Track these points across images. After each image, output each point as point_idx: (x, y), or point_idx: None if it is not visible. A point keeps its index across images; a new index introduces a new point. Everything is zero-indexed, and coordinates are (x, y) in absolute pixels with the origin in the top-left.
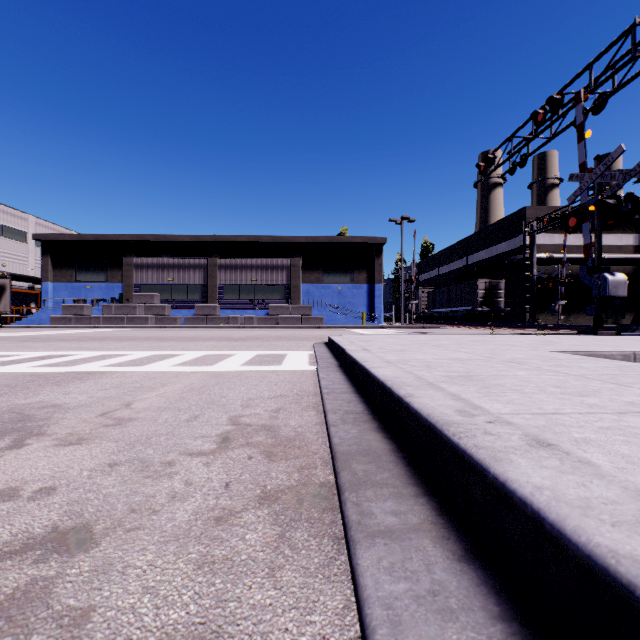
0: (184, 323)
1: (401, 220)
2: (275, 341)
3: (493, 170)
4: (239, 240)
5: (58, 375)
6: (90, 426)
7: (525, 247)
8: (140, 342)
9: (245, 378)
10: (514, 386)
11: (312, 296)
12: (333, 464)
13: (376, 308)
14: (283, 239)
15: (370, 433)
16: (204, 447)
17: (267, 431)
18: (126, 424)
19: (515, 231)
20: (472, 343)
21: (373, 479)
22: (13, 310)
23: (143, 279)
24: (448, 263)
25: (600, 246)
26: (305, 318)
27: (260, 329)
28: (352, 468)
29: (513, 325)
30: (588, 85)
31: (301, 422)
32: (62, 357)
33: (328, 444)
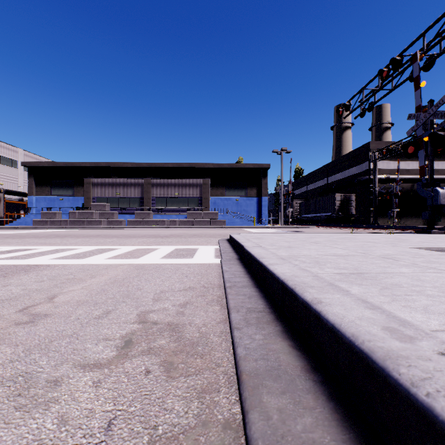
0: (127, 224)
1: (281, 151)
2: (190, 238)
3: (349, 114)
4: (166, 166)
5: (11, 267)
6: (2, 324)
7: (369, 170)
8: (91, 239)
9: (162, 270)
10: (412, 286)
11: (218, 205)
12: (239, 389)
13: (263, 214)
14: (197, 165)
15: (276, 340)
16: (102, 355)
17: (171, 331)
18: (38, 322)
19: (362, 159)
20: (341, 240)
21: (293, 430)
22: (8, 215)
23: (98, 193)
24: (314, 182)
25: (432, 167)
26: (213, 221)
27: (181, 229)
28: (263, 404)
29: (362, 226)
30: (421, 49)
31: (205, 319)
32: (25, 251)
33: (232, 350)
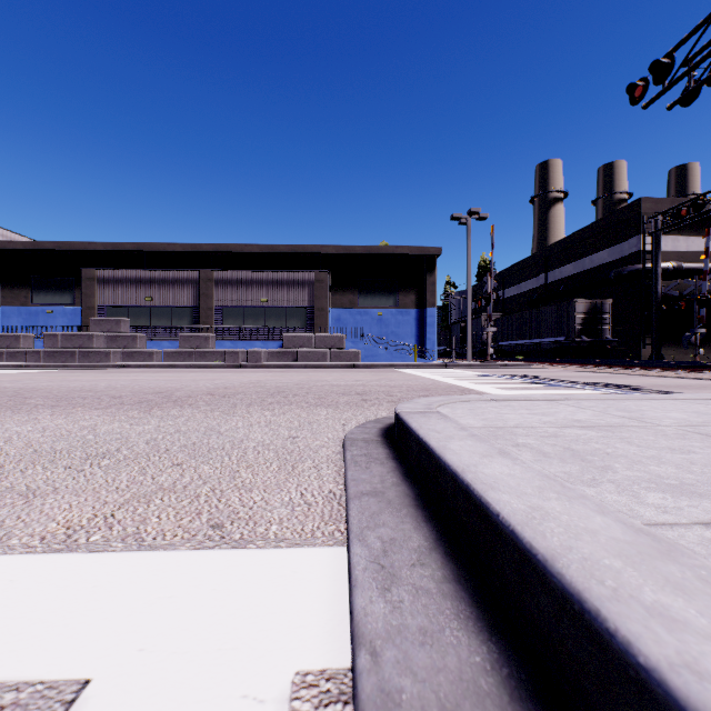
0: (163, 360)
1: (467, 217)
2: (246, 410)
3: (661, 92)
4: (248, 250)
5: None
6: None
7: (645, 252)
8: None
9: None
10: None
11: (344, 324)
12: None
13: (428, 340)
14: (306, 249)
15: None
16: None
17: None
18: None
19: (622, 234)
20: None
21: None
22: None
23: (110, 299)
24: (517, 283)
25: None
26: (334, 353)
27: (266, 369)
28: None
29: (656, 363)
30: None
31: None
32: None
33: None
